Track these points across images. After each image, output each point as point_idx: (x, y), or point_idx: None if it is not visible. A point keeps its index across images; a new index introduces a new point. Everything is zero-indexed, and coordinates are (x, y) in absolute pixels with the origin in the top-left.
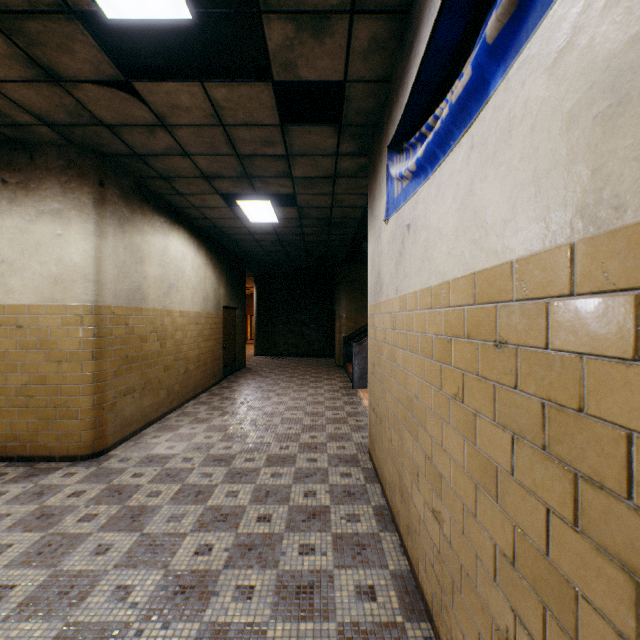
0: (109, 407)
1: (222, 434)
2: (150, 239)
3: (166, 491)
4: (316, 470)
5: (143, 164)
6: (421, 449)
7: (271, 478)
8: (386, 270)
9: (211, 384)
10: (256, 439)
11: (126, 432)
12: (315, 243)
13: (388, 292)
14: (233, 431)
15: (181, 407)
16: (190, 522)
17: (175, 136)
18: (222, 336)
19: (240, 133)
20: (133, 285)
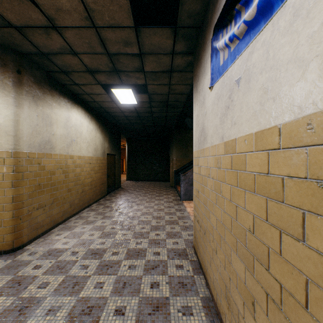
0: (25, 217)
1: (100, 232)
2: (57, 111)
3: (53, 282)
4: (159, 262)
5: (48, 61)
6: (259, 284)
7: (128, 270)
8: (210, 124)
9: (99, 198)
10: (121, 236)
11: (38, 232)
12: (159, 118)
13: (212, 140)
14: (108, 230)
15: (79, 213)
16: (63, 315)
17: (64, 37)
18: (106, 170)
19: (108, 34)
20: (44, 139)
